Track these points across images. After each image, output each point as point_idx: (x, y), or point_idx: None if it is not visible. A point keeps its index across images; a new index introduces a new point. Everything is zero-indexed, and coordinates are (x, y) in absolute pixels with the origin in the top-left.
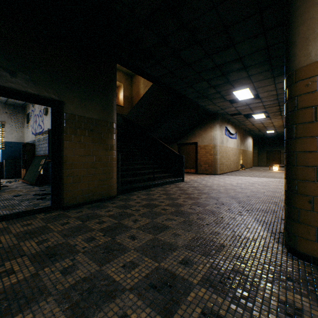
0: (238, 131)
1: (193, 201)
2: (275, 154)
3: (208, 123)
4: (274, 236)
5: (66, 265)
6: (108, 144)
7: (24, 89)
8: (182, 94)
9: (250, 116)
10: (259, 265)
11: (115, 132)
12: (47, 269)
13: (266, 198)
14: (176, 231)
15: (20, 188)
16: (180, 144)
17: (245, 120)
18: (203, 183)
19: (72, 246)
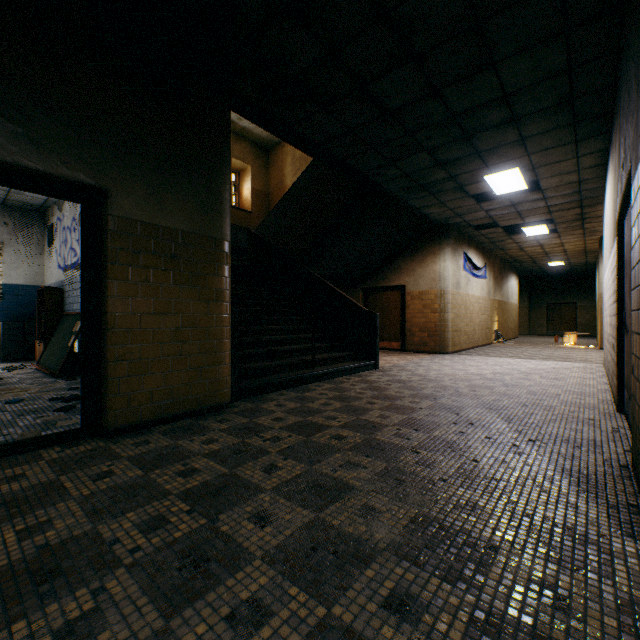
0: (489, 263)
1: (403, 416)
2: (564, 310)
3: (428, 246)
4: (616, 516)
5: (76, 612)
6: (212, 287)
7: (10, 158)
8: (375, 181)
9: (515, 230)
10: (605, 616)
11: (227, 262)
12: (22, 625)
13: (566, 411)
14: (369, 499)
15: (26, 382)
16: (369, 290)
17: (506, 239)
18: (420, 373)
19: (105, 544)
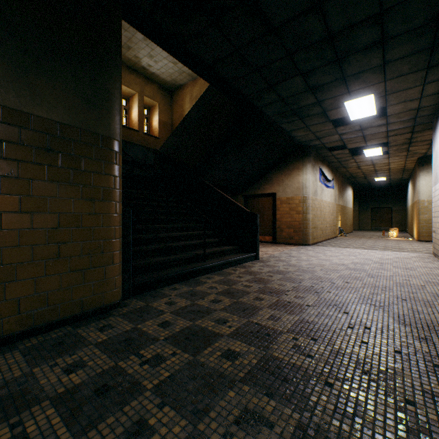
0: (335, 178)
1: (294, 317)
2: (383, 212)
3: (294, 163)
4: None
5: None
6: (98, 186)
7: None
8: (255, 105)
9: (356, 152)
10: None
11: (116, 161)
12: None
13: None
14: None
15: None
16: (248, 197)
17: (349, 159)
18: (293, 263)
19: None
